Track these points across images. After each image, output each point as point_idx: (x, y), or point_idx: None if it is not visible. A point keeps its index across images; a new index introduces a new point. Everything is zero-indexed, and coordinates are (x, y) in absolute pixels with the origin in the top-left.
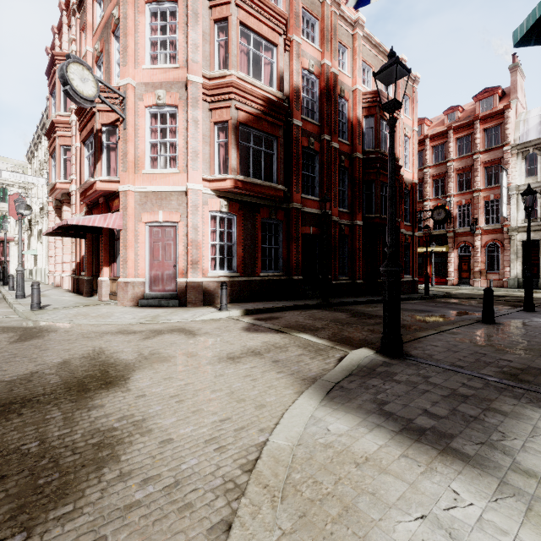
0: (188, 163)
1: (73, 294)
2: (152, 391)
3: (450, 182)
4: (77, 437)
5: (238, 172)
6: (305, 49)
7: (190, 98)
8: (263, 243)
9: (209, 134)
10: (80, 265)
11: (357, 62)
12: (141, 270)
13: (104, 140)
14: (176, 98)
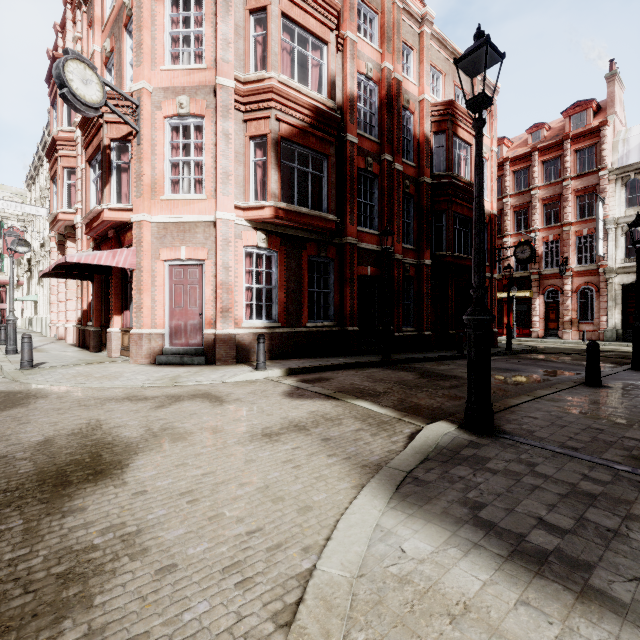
0: (216, 187)
1: (78, 349)
2: (156, 486)
3: (534, 214)
4: (36, 562)
5: (280, 198)
6: (362, 49)
7: (220, 106)
8: (310, 287)
9: (243, 152)
10: (87, 314)
11: (424, 67)
12: (159, 320)
13: (113, 159)
14: (202, 106)
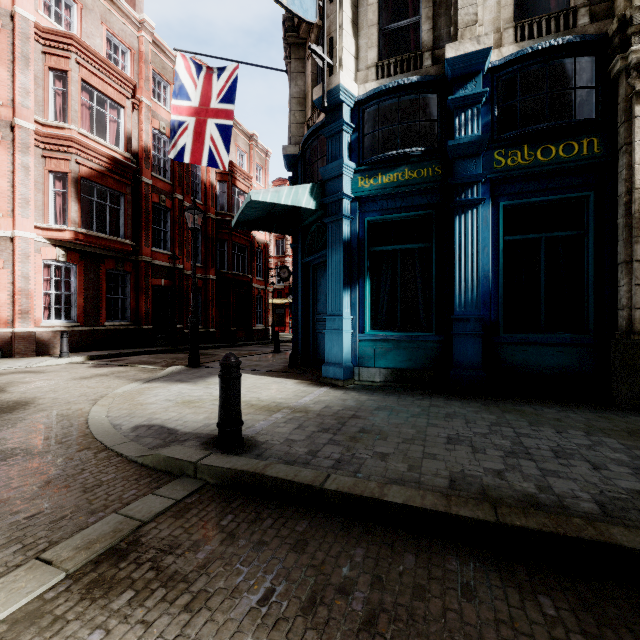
0: (15, 209)
1: None
2: (31, 391)
3: None
4: None
5: (80, 224)
6: (156, 110)
7: (19, 143)
8: (108, 293)
9: (42, 181)
10: None
11: None
12: None
13: None
14: None
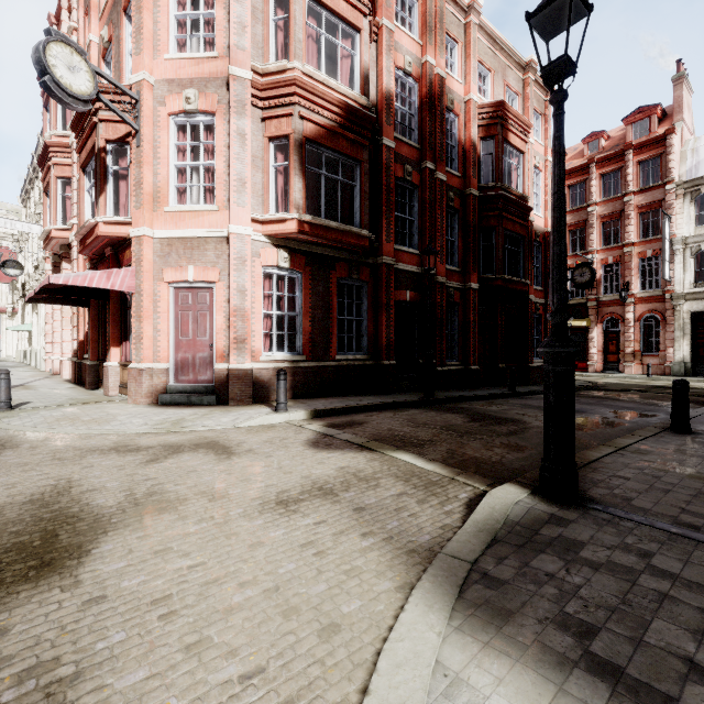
0: (230, 196)
1: (73, 386)
2: (121, 587)
3: (592, 233)
4: None
5: (304, 209)
6: (399, 40)
7: (233, 101)
8: (340, 314)
9: (261, 155)
10: (84, 345)
11: (471, 63)
12: (162, 352)
13: (110, 164)
14: (213, 101)
